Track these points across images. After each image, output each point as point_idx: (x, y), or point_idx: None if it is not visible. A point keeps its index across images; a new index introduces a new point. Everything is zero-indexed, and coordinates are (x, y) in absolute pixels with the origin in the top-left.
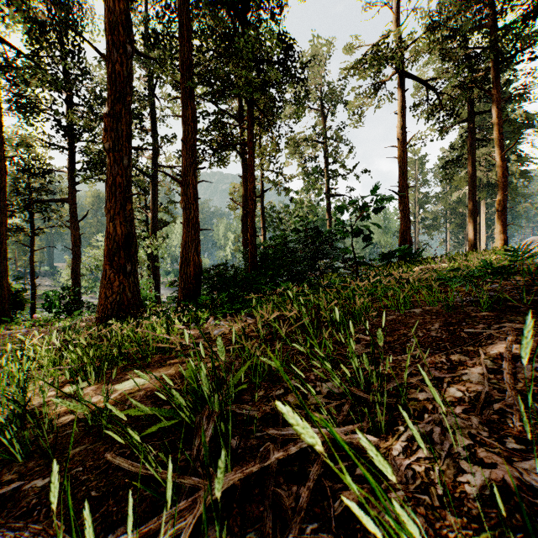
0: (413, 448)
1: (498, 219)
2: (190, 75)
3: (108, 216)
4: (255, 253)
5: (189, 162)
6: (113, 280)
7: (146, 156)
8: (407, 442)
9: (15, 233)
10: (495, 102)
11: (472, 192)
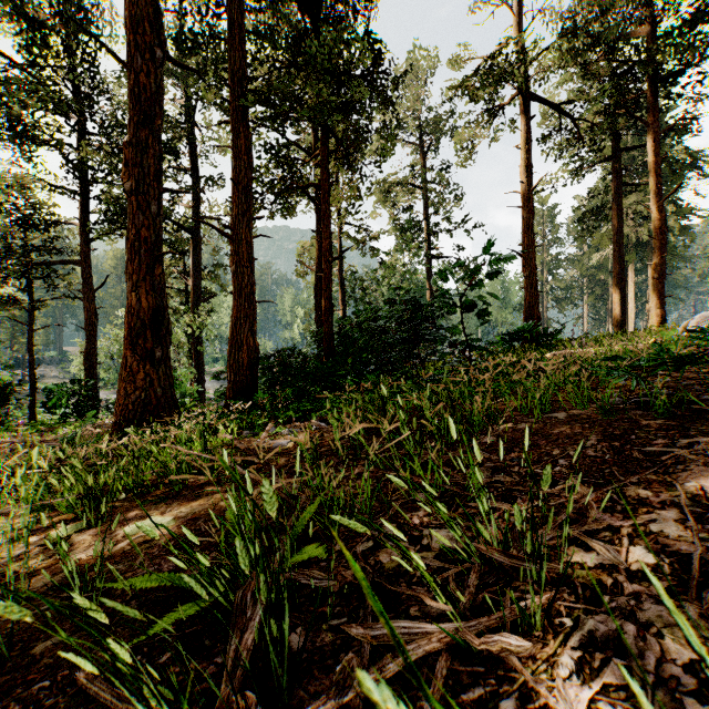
0: (593, 664)
1: (654, 289)
2: (243, 90)
3: (129, 283)
4: (331, 334)
5: (241, 210)
6: (136, 371)
7: (186, 204)
8: (581, 651)
9: (8, 306)
10: (650, 135)
11: (619, 253)
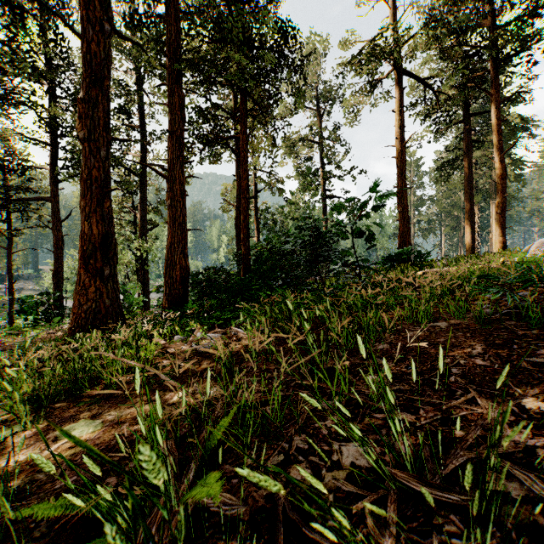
0: None
1: (498, 222)
2: (176, 58)
3: (82, 214)
4: (248, 255)
5: (175, 155)
6: (88, 285)
7: (135, 154)
8: None
9: None
10: (494, 103)
11: (470, 194)
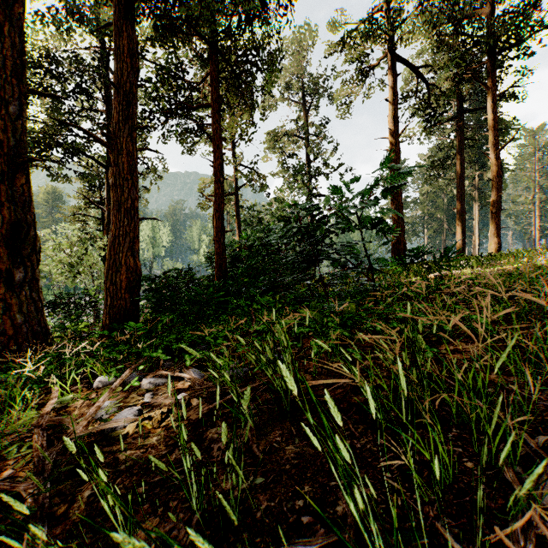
0: None
1: (492, 222)
2: None
3: None
4: (223, 254)
5: (121, 116)
6: None
7: None
8: None
9: None
10: (489, 96)
11: (461, 193)
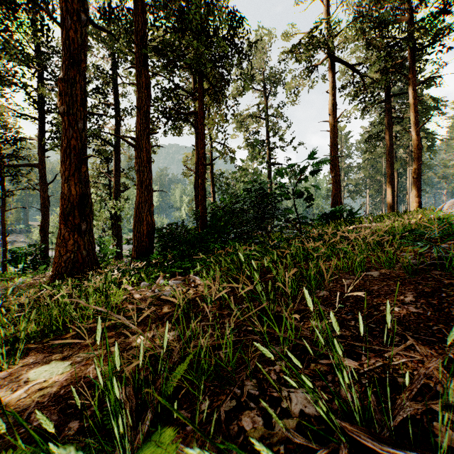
0: None
1: (414, 185)
2: (143, 45)
3: (62, 177)
4: (205, 213)
5: (142, 127)
6: (67, 239)
7: (109, 127)
8: None
9: None
10: (411, 85)
11: (391, 162)
